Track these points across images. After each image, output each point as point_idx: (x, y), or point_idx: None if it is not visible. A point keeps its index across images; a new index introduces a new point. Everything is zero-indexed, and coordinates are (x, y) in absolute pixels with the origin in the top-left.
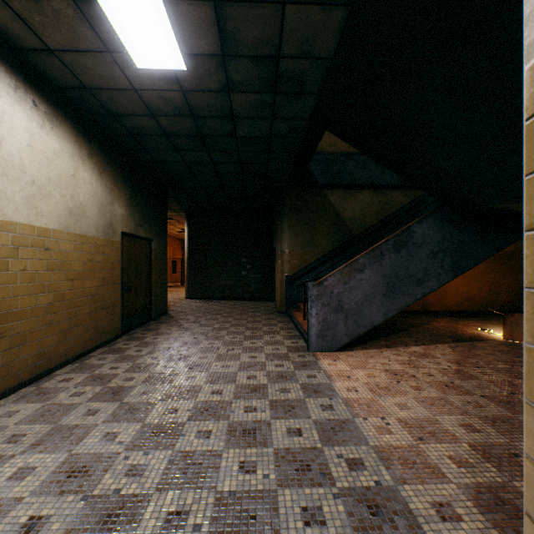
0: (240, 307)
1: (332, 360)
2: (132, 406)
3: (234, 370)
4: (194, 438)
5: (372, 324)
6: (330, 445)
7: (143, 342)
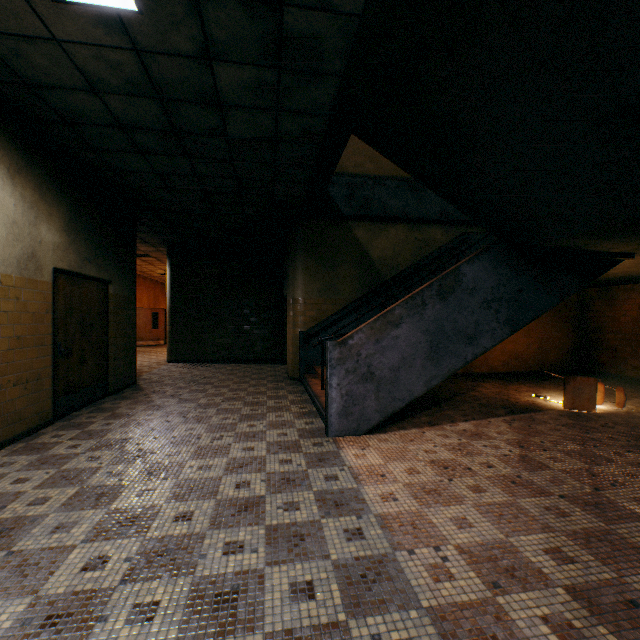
0: (240, 373)
1: (360, 448)
2: (25, 560)
3: (218, 474)
4: (124, 624)
5: (411, 395)
6: (361, 613)
7: (86, 431)
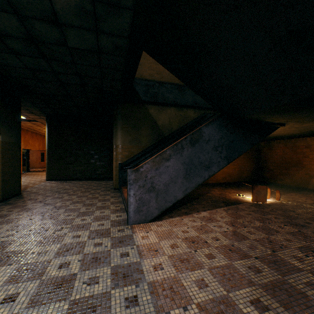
0: (87, 186)
1: (145, 231)
2: None
3: (50, 257)
4: None
5: (176, 199)
6: None
7: None
